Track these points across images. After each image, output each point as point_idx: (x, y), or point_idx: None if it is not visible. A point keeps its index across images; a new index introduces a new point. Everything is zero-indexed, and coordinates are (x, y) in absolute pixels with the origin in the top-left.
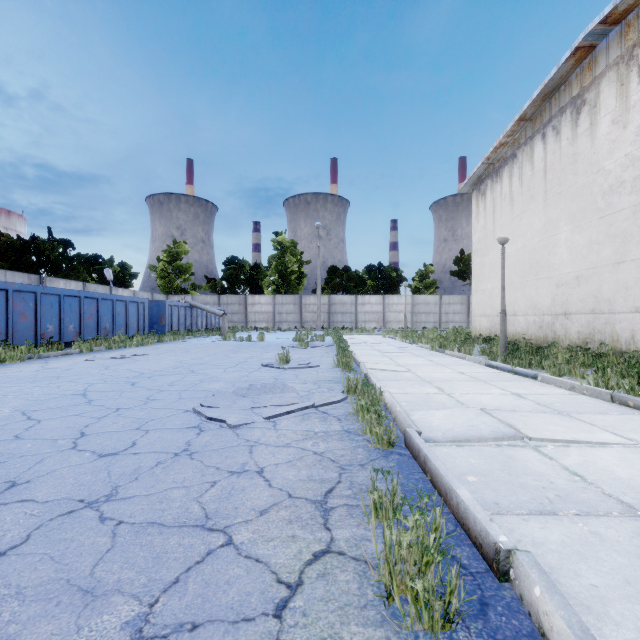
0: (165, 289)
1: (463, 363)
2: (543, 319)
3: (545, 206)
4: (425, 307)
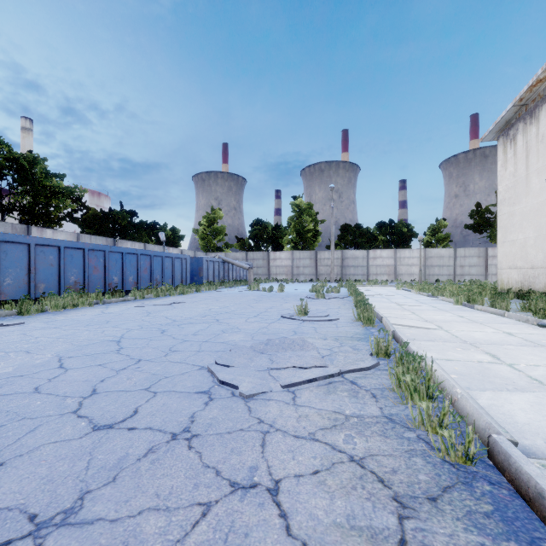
0: (205, 248)
1: (503, 321)
2: None
3: None
4: (438, 260)
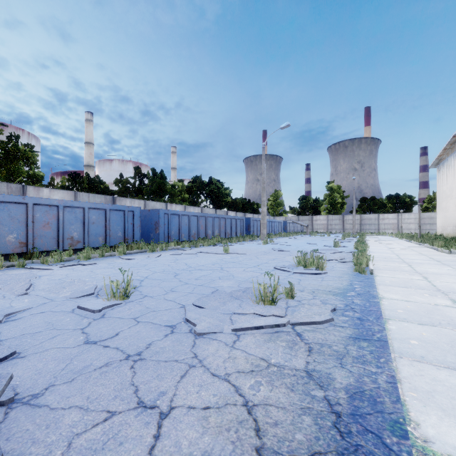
0: (272, 214)
1: (401, 241)
2: (453, 228)
3: (453, 184)
4: (429, 220)
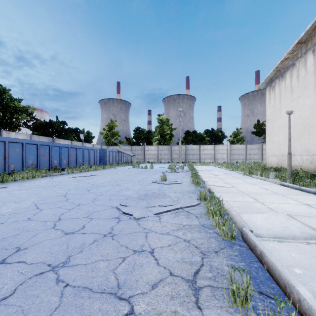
0: (107, 143)
1: (265, 183)
2: (313, 157)
3: (314, 92)
4: (237, 151)
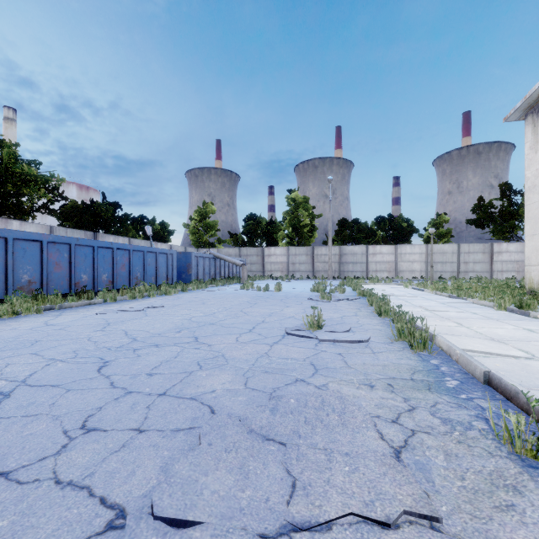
0: (196, 243)
1: None
2: None
3: None
4: (441, 256)
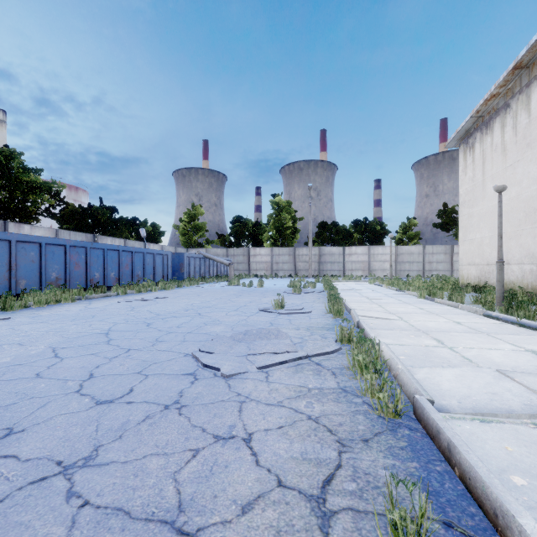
0: (185, 244)
1: (456, 312)
2: None
3: None
4: (409, 257)
